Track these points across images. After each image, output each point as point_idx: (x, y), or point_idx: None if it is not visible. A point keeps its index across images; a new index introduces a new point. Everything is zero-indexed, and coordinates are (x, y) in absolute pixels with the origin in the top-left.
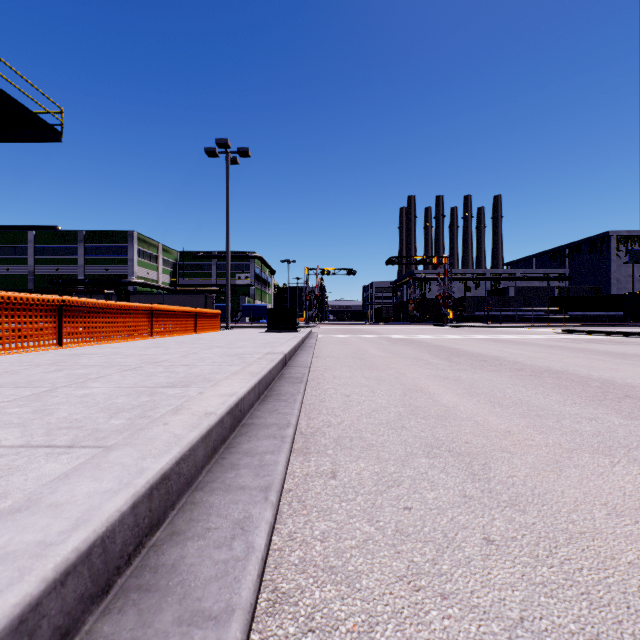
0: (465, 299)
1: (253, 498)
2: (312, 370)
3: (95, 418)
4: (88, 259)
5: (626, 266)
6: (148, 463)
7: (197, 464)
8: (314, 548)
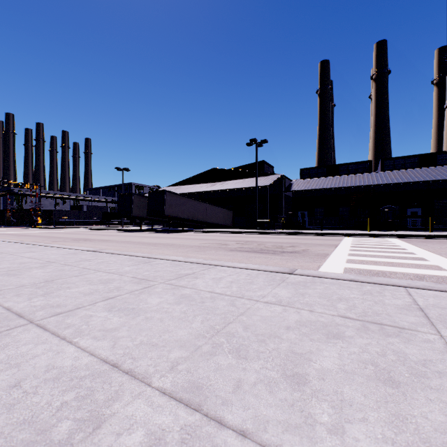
0: (53, 211)
1: None
2: None
3: None
4: None
5: None
6: None
7: None
8: None
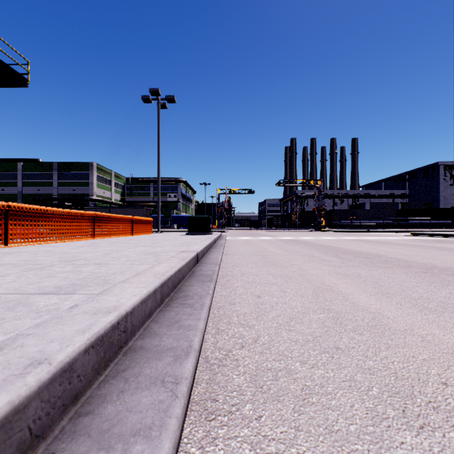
0: (334, 211)
1: None
2: (222, 266)
3: None
4: (61, 182)
5: (451, 187)
6: None
7: None
8: None
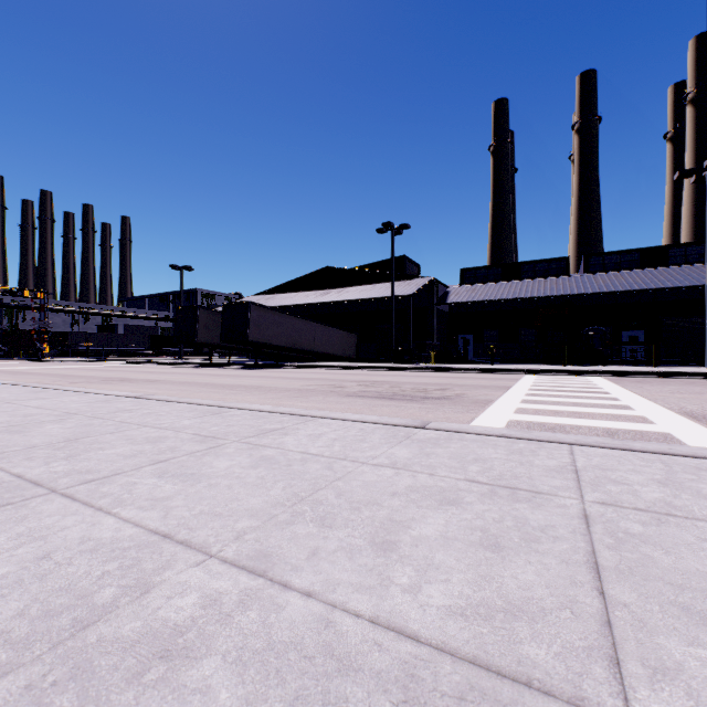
0: (68, 334)
1: None
2: None
3: None
4: None
5: None
6: None
7: None
8: None
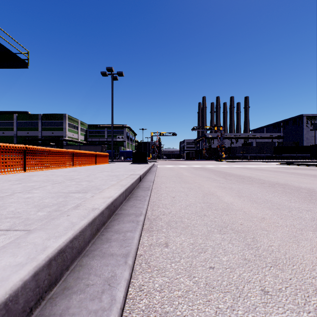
0: (231, 148)
1: (118, 262)
2: (154, 183)
3: (29, 211)
4: (43, 128)
5: (311, 131)
6: (50, 242)
7: (85, 240)
8: (155, 297)
